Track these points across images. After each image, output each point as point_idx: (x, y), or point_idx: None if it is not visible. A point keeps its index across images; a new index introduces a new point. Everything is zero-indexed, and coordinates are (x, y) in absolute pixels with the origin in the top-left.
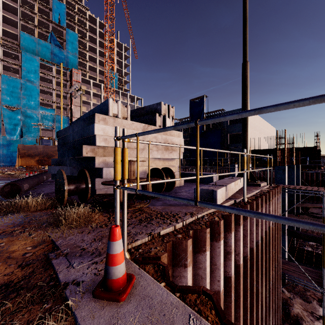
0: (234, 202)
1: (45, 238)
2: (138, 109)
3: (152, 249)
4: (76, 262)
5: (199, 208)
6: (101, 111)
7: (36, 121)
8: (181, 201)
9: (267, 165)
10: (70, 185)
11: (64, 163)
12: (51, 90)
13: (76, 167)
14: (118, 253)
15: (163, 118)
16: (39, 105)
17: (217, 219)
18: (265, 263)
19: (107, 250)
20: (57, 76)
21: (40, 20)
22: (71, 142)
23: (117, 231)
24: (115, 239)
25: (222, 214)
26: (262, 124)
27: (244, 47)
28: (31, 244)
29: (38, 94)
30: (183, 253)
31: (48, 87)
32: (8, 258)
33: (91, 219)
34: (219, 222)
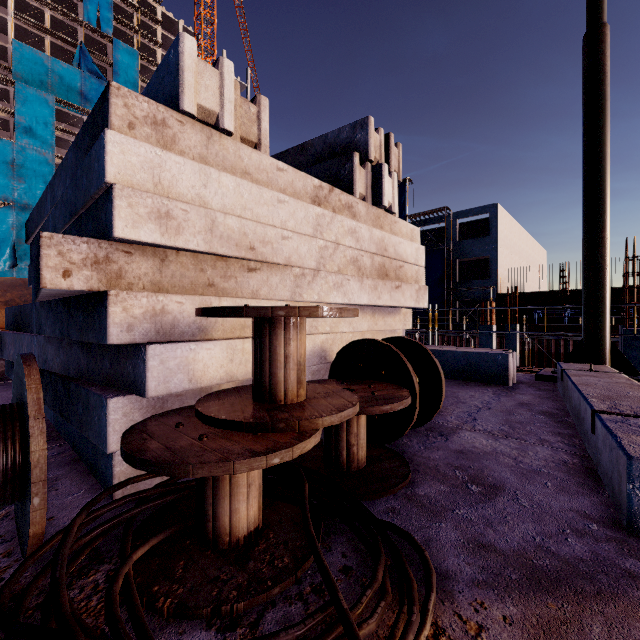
0: None
1: None
2: (286, 153)
3: None
4: None
5: None
6: None
7: None
8: None
9: None
10: None
11: (27, 323)
12: None
13: (55, 340)
14: None
15: (373, 174)
16: None
17: None
18: None
19: None
20: None
21: (58, 18)
22: None
23: None
24: None
25: None
26: (525, 241)
27: None
28: None
29: (52, 174)
30: None
31: None
32: None
33: None
34: None
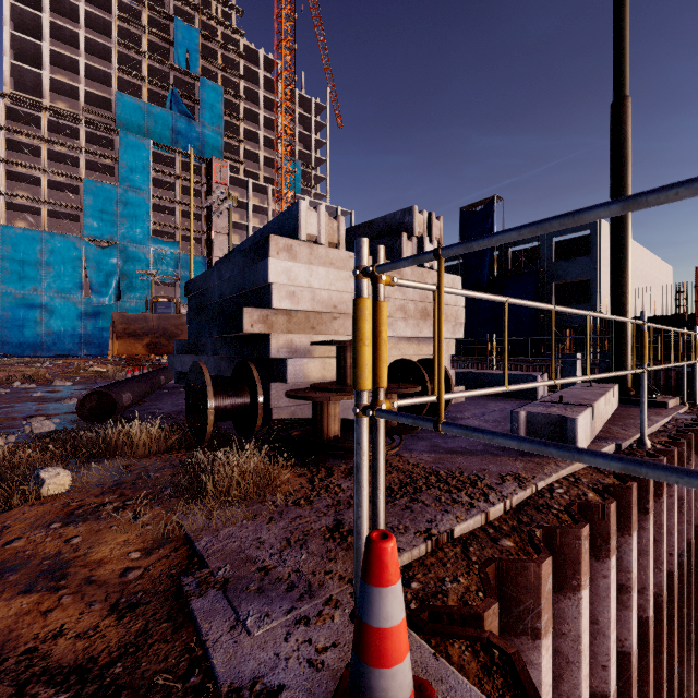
0: (615, 448)
1: (170, 531)
2: (358, 227)
3: (447, 584)
4: (252, 614)
5: (532, 463)
6: (281, 232)
7: (145, 266)
8: (665, 480)
9: (683, 355)
10: (218, 398)
11: (202, 349)
12: (171, 203)
13: (228, 358)
14: (396, 626)
15: (418, 244)
16: (150, 236)
17: (594, 498)
18: (694, 609)
19: (359, 610)
20: (184, 175)
21: (153, 65)
22: (217, 304)
23: (389, 555)
24: (384, 580)
25: (604, 483)
26: (639, 258)
27: (618, 63)
28: (139, 544)
29: (149, 213)
30: (528, 598)
31: (167, 198)
32: (88, 582)
33: (270, 481)
34: (605, 508)
